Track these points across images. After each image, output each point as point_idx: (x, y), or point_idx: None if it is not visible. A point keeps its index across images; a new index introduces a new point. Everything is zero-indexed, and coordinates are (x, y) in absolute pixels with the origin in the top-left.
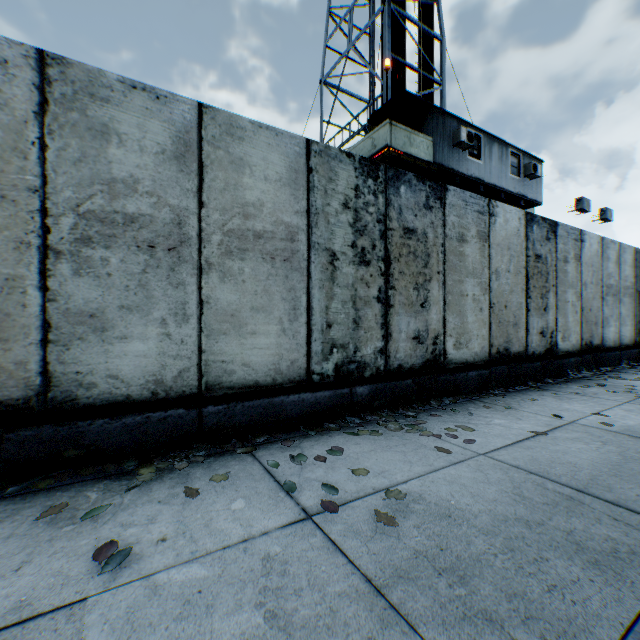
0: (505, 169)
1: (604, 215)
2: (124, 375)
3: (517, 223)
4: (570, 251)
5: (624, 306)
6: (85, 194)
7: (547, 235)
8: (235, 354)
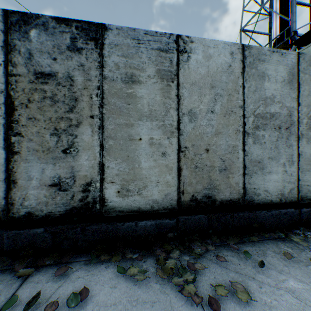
0: None
1: None
2: (269, 190)
3: None
4: None
5: None
6: (256, 106)
7: None
8: None
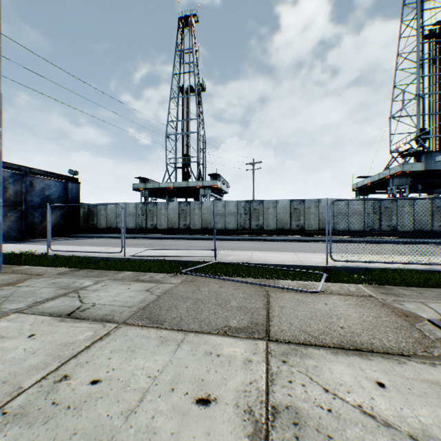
0: None
1: None
2: (340, 228)
3: (426, 200)
4: None
5: None
6: (336, 211)
7: None
8: (352, 227)
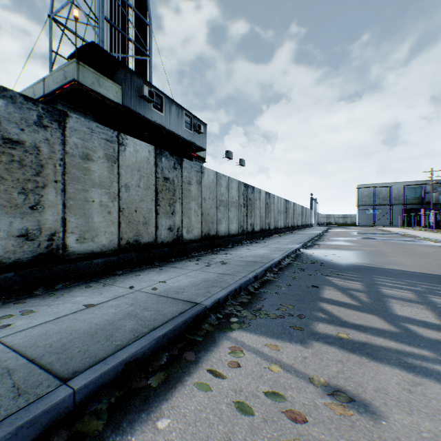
0: (181, 123)
1: (241, 162)
2: None
3: (148, 154)
4: (194, 178)
5: (232, 212)
6: None
7: (175, 166)
8: None
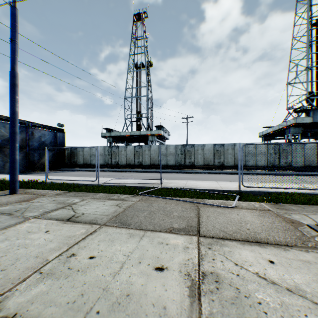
0: None
1: None
2: (250, 164)
3: (313, 144)
4: None
5: None
6: (247, 152)
7: None
8: (259, 163)
